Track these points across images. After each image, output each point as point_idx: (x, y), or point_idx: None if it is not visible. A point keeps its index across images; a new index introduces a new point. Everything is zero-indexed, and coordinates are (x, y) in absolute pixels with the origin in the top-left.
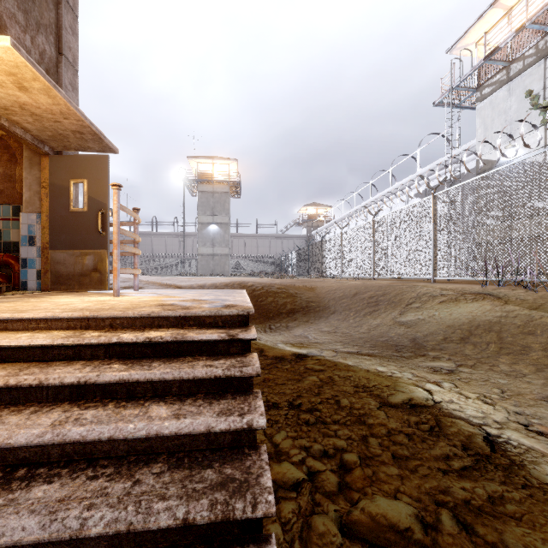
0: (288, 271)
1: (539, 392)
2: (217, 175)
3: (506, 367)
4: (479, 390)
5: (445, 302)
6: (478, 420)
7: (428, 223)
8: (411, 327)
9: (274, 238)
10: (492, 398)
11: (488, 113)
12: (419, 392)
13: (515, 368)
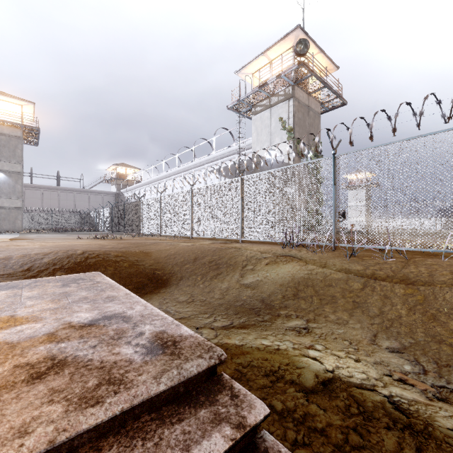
0: (100, 226)
1: (365, 337)
2: (2, 113)
3: (333, 318)
4: (339, 346)
5: (270, 264)
6: (369, 383)
7: (237, 198)
8: (255, 289)
9: (80, 192)
10: (352, 352)
11: (259, 124)
12: (314, 364)
13: (338, 317)
